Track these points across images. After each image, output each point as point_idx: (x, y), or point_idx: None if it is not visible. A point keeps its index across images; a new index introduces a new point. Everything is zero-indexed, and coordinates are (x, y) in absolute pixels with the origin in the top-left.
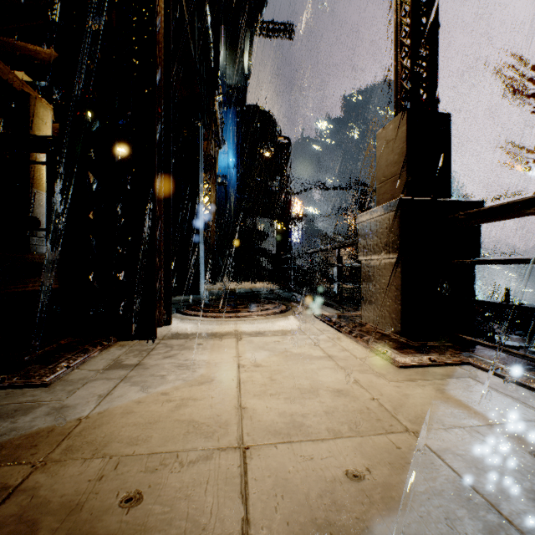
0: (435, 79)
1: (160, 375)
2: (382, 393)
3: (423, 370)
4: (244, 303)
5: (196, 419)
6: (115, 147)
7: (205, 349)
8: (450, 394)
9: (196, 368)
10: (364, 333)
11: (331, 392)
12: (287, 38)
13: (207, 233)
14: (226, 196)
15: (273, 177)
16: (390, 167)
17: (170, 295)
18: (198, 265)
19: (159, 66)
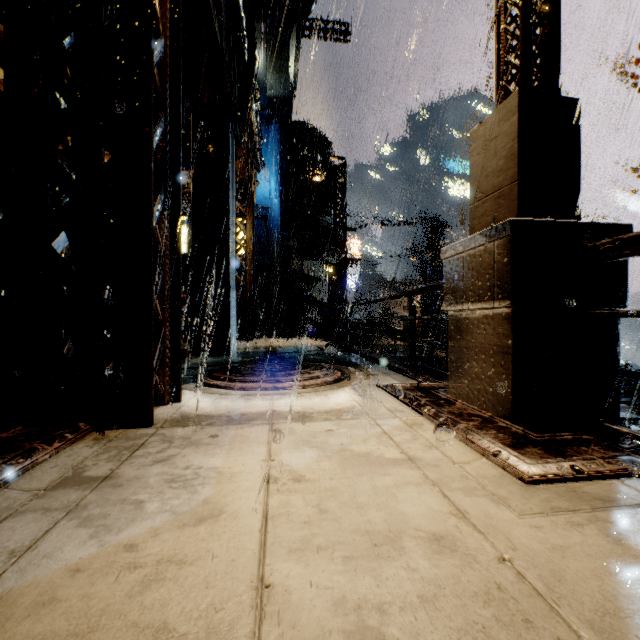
0: (557, 51)
1: (135, 502)
2: (514, 544)
3: (566, 489)
4: (285, 368)
5: (170, 621)
6: (101, 151)
7: (220, 446)
8: (635, 545)
9: (198, 484)
10: (457, 416)
11: (425, 542)
12: (342, 41)
13: (242, 277)
14: (267, 233)
15: (325, 210)
16: (492, 178)
17: (178, 360)
18: (228, 317)
19: (162, 35)
